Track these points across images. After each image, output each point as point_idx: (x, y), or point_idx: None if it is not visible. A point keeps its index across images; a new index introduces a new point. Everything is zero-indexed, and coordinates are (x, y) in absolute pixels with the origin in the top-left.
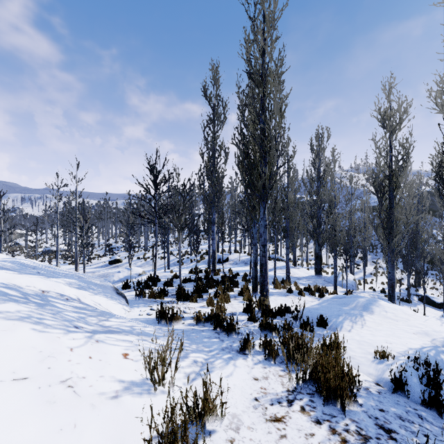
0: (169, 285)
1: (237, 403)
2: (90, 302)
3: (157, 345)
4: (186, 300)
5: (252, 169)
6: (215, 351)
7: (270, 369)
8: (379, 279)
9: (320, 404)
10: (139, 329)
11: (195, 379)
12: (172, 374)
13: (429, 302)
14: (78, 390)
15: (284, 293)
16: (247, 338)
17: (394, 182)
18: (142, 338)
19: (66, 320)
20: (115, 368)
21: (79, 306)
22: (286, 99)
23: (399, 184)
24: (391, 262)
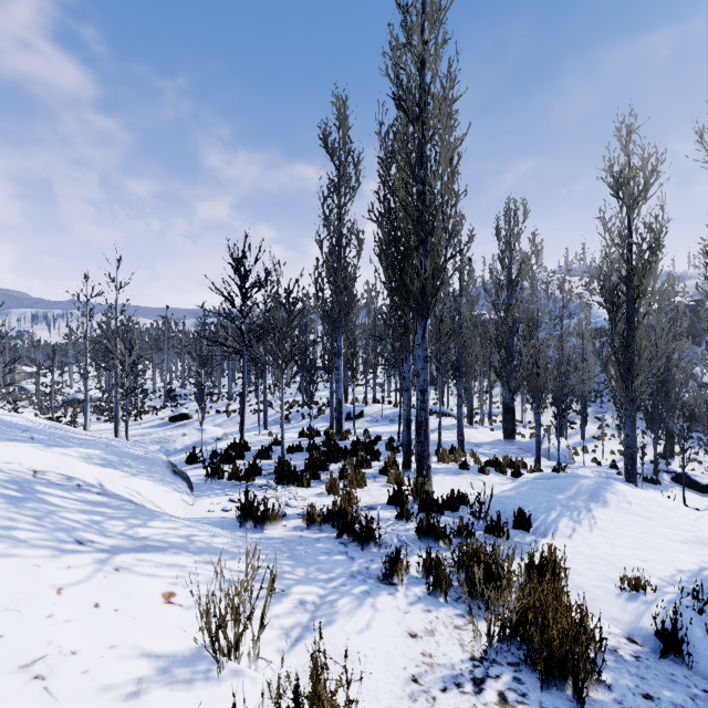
0: (265, 457)
1: (379, 689)
2: (121, 489)
3: (233, 571)
4: (291, 483)
5: (404, 262)
6: (339, 579)
7: (439, 613)
8: (606, 446)
9: (534, 688)
10: (203, 540)
11: (301, 640)
12: (256, 632)
13: (688, 484)
14: (56, 684)
15: (454, 469)
16: (396, 556)
17: (636, 286)
18: (206, 558)
19: (61, 528)
20: (144, 627)
21: (94, 499)
22: (460, 143)
23: (645, 290)
24: (631, 419)
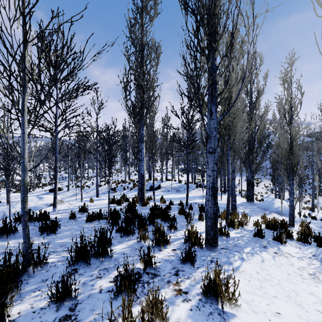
0: (49, 231)
1: None
2: None
3: None
4: None
5: None
6: None
7: None
8: (297, 204)
9: None
10: None
11: None
12: None
13: None
14: None
15: (251, 238)
16: None
17: None
18: None
19: None
20: None
21: None
22: None
23: None
24: None
